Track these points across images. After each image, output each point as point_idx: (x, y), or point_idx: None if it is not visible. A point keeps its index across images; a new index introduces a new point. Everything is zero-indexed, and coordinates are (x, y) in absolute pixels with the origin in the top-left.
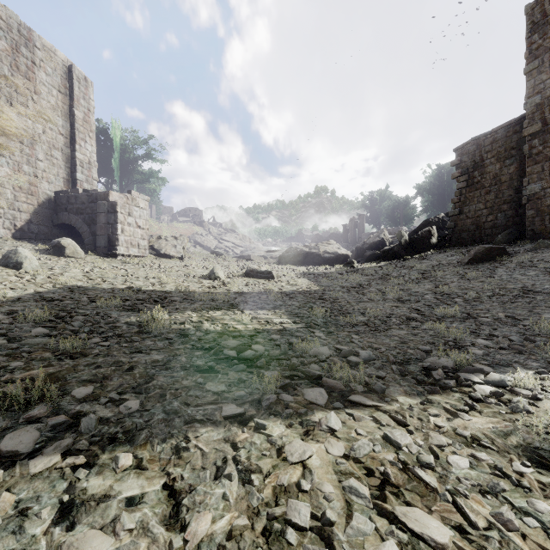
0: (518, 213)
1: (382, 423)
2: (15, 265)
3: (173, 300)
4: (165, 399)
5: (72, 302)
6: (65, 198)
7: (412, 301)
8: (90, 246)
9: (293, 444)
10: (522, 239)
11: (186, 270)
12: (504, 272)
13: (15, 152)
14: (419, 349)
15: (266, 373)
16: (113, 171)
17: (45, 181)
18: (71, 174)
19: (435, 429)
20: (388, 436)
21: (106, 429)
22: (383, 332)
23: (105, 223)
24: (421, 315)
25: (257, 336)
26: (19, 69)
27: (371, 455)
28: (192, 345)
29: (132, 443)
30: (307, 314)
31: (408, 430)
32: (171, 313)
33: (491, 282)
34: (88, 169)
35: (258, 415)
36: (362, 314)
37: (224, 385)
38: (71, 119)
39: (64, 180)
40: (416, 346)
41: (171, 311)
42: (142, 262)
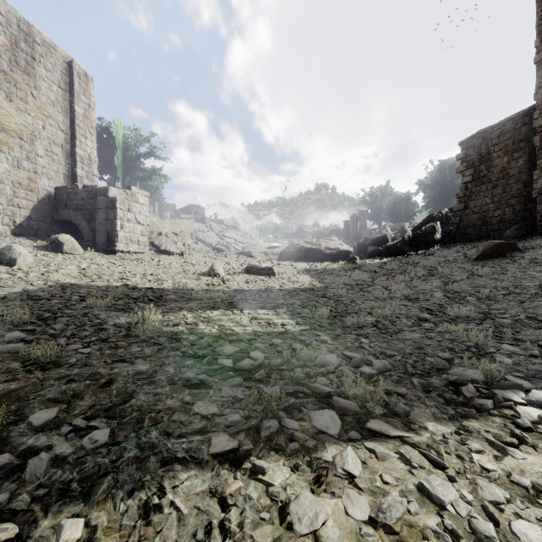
0: (527, 207)
1: (414, 464)
2: (9, 261)
3: (169, 298)
4: (142, 426)
5: (61, 301)
6: (65, 194)
7: (421, 299)
8: (90, 242)
9: (301, 501)
10: (532, 234)
11: (185, 266)
12: (517, 269)
13: (14, 148)
14: (439, 357)
15: (266, 389)
16: (116, 168)
17: (45, 177)
18: (72, 171)
19: (482, 473)
20: (426, 488)
21: (59, 474)
22: (395, 335)
23: (104, 219)
24: (433, 316)
25: (256, 340)
26: (18, 64)
27: (407, 520)
28: (184, 352)
29: (89, 497)
30: (310, 313)
31: (449, 476)
32: (165, 313)
33: (504, 279)
34: (89, 165)
35: (255, 450)
36: (369, 313)
37: (216, 405)
38: (72, 114)
39: (65, 177)
40: (434, 353)
41: (165, 311)
42: (141, 258)
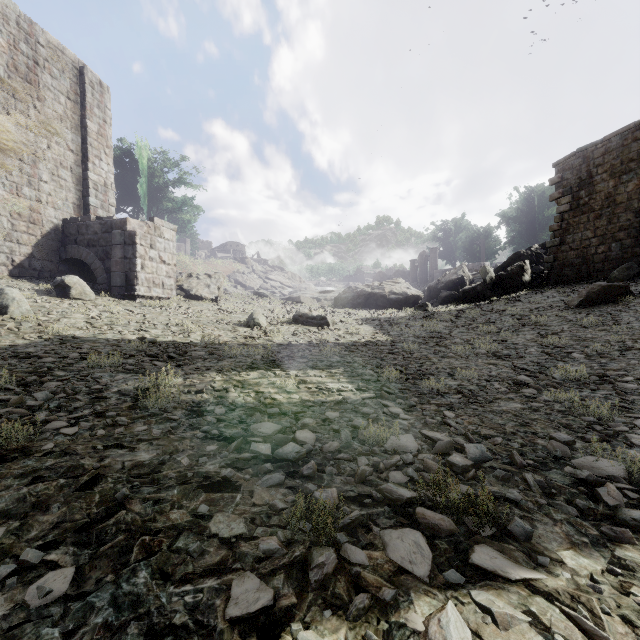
0: (639, 242)
1: (558, 638)
2: None
3: (194, 355)
4: (128, 560)
5: (54, 359)
6: (75, 227)
7: (514, 356)
8: (104, 285)
9: None
10: None
11: (219, 315)
12: (632, 318)
13: (12, 171)
14: (555, 438)
15: (318, 493)
16: (140, 198)
17: (51, 207)
18: (83, 199)
19: None
20: None
21: None
22: (487, 405)
23: (121, 257)
24: (533, 378)
25: (305, 413)
26: (18, 69)
27: None
28: (206, 432)
29: None
30: (374, 375)
31: None
32: (188, 375)
33: (617, 331)
34: (104, 193)
35: (300, 608)
36: (449, 375)
37: (244, 520)
38: (83, 131)
39: (75, 206)
40: (545, 432)
41: (188, 372)
42: (166, 305)
